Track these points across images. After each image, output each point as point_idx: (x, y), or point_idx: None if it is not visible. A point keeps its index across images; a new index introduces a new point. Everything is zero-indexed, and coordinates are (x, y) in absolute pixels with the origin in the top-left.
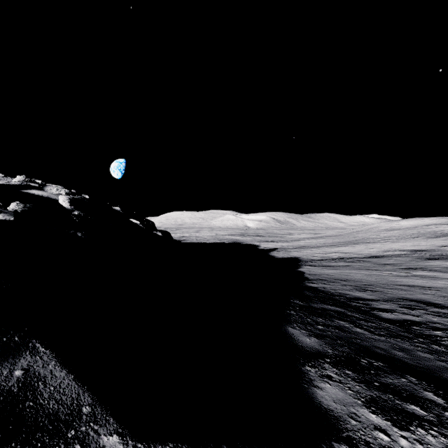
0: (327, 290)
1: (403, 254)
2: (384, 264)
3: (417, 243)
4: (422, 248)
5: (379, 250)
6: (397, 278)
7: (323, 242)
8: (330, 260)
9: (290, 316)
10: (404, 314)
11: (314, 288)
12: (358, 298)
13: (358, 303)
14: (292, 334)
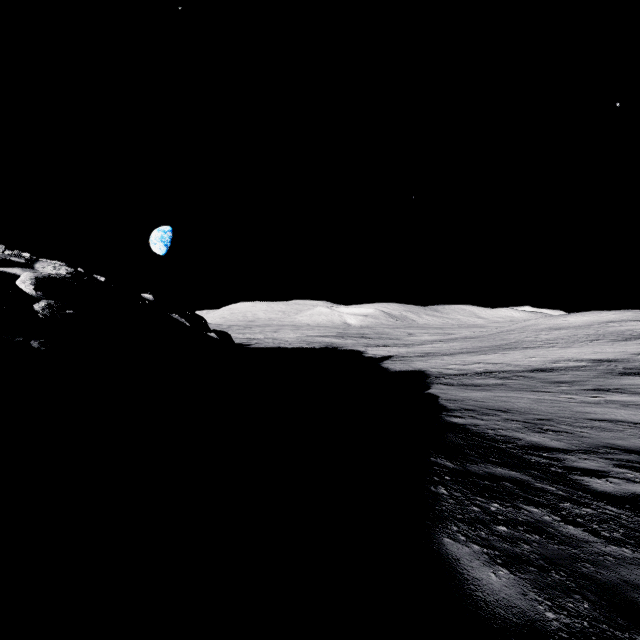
0: (482, 430)
1: (582, 366)
2: (558, 383)
3: (599, 350)
4: (609, 356)
5: (543, 359)
6: (585, 407)
7: (459, 347)
8: (472, 375)
9: (439, 502)
10: (630, 482)
11: (460, 427)
12: (538, 447)
13: (540, 457)
14: (457, 559)
